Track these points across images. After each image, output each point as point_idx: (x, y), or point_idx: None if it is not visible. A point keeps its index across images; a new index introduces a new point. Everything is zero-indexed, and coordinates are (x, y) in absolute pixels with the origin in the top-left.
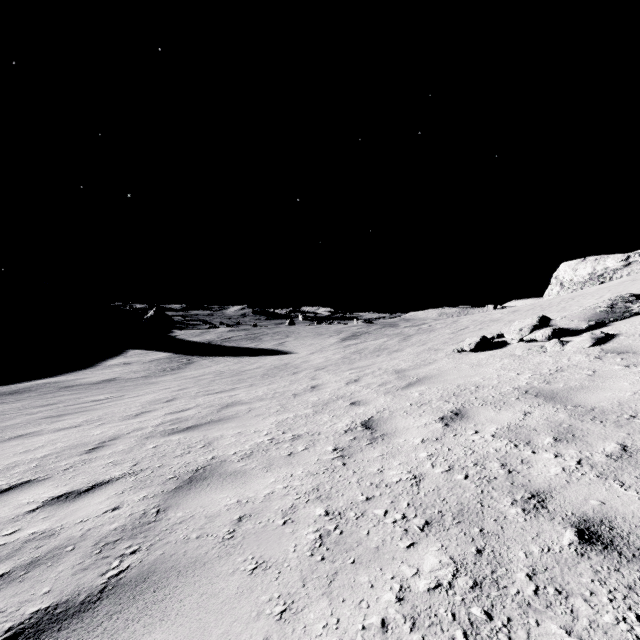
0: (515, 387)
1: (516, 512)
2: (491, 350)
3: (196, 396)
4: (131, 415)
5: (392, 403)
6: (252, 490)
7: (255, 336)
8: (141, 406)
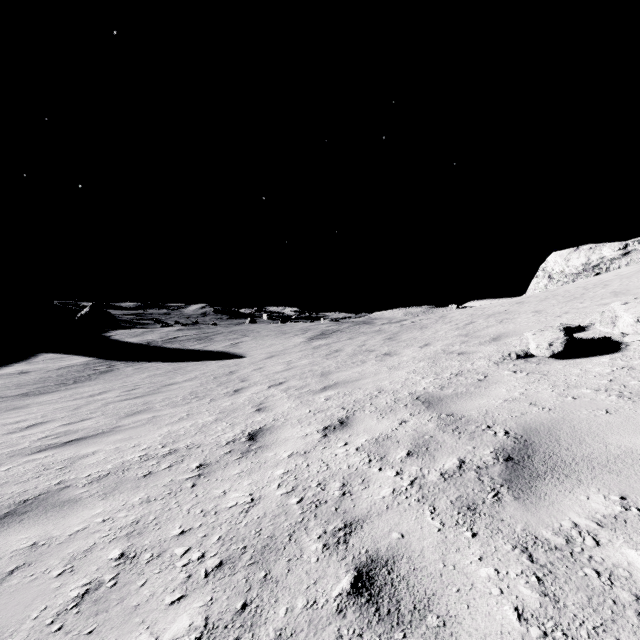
0: None
1: None
2: (597, 355)
3: (16, 454)
4: None
5: None
6: None
7: (206, 336)
8: None
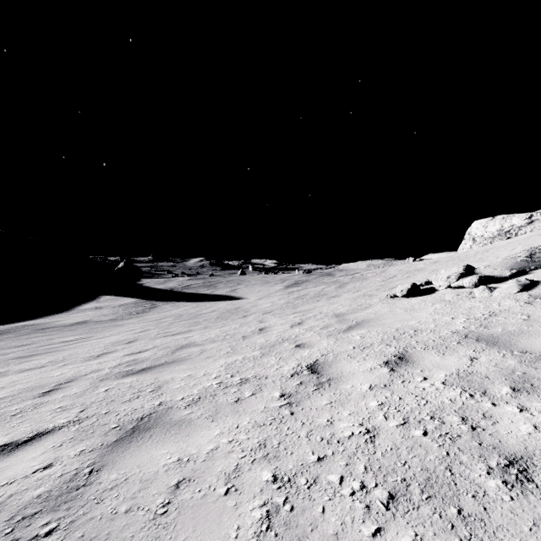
0: (453, 331)
1: (497, 486)
2: (421, 296)
3: (155, 338)
4: (93, 356)
5: (335, 346)
6: (195, 445)
7: (211, 284)
8: (104, 347)
